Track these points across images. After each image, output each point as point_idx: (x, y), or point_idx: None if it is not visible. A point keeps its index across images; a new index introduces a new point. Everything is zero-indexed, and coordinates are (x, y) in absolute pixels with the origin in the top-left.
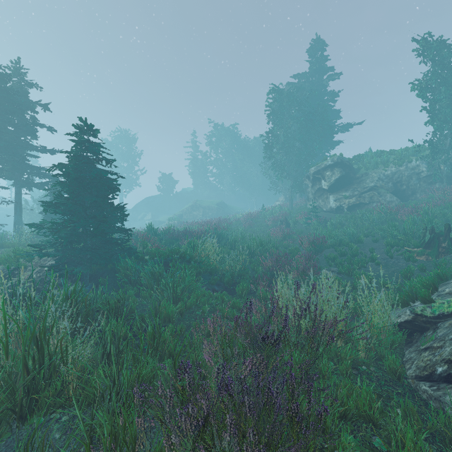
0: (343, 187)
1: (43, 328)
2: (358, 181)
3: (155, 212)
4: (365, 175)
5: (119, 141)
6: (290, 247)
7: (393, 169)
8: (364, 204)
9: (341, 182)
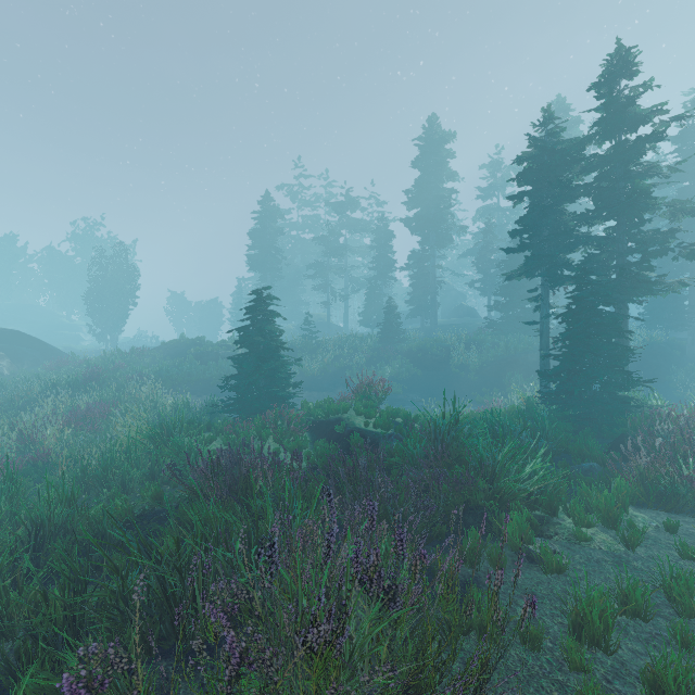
0: None
1: (155, 400)
2: None
3: None
4: None
5: None
6: None
7: None
8: None
9: None
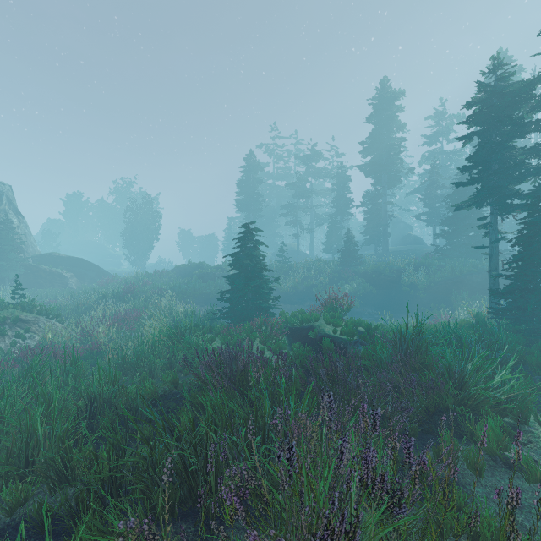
0: None
1: (171, 308)
2: None
3: None
4: None
5: None
6: None
7: None
8: None
9: None
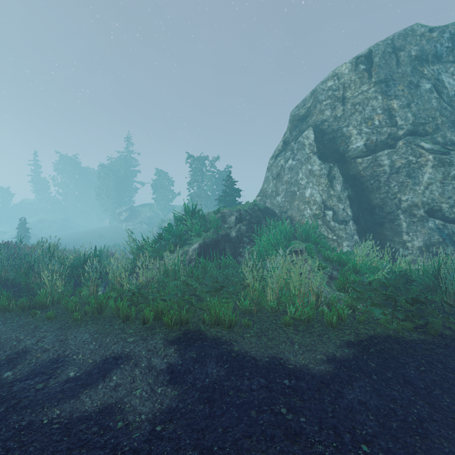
0: (130, 220)
1: None
2: (136, 218)
3: None
4: (139, 215)
5: None
6: (97, 246)
7: (150, 213)
8: (135, 228)
9: (129, 217)
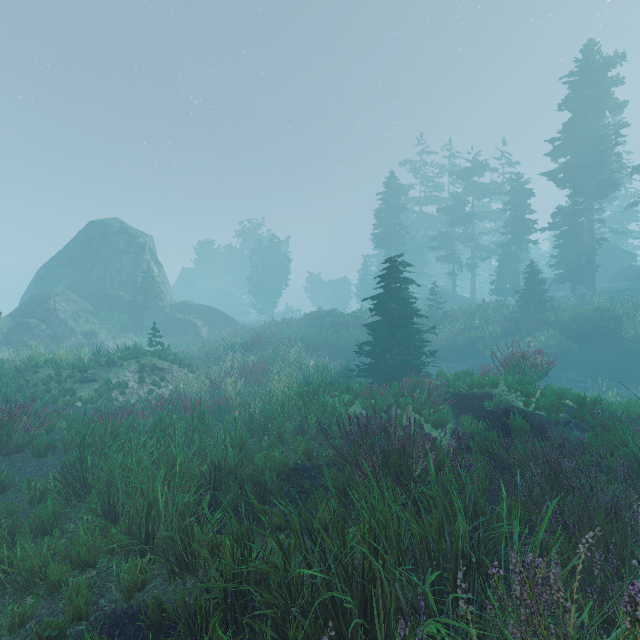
0: None
1: (301, 362)
2: None
3: None
4: None
5: None
6: None
7: None
8: None
9: None
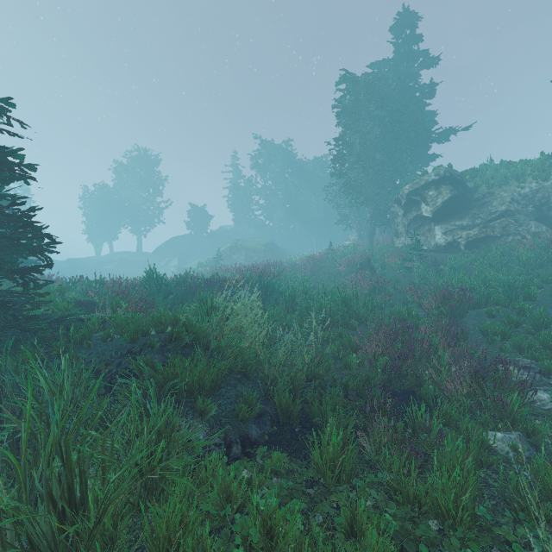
0: (455, 213)
1: None
2: (479, 204)
3: (183, 256)
4: (489, 195)
5: (137, 164)
6: (387, 306)
7: (533, 186)
8: (493, 238)
9: (452, 206)
